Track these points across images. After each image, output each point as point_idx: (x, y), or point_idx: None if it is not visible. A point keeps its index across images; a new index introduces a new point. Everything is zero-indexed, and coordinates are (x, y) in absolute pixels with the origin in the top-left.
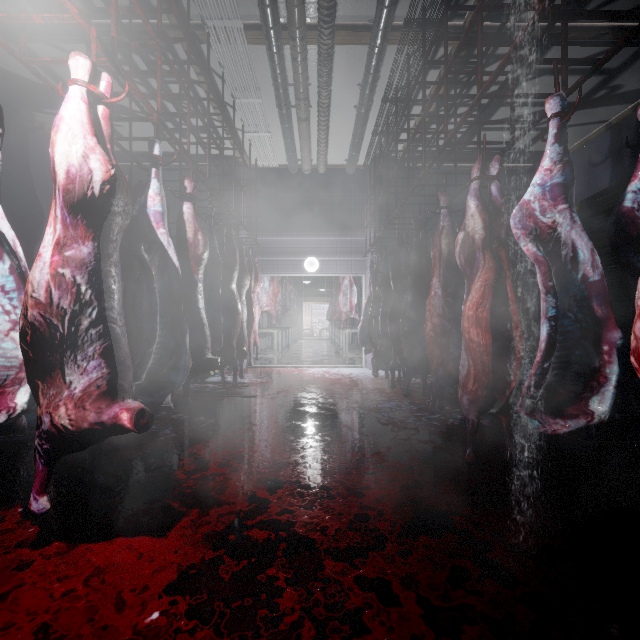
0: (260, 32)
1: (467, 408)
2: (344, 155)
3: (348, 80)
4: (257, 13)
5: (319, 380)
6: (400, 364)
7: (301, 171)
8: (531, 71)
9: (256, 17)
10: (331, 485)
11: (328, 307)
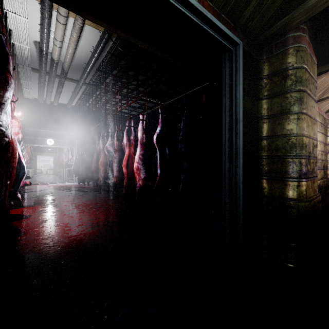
0: (38, 71)
1: (100, 182)
2: (66, 101)
3: (69, 86)
4: (37, 66)
5: (56, 186)
6: (87, 177)
7: (45, 102)
8: (125, 99)
9: (36, 67)
10: (69, 199)
11: (54, 158)
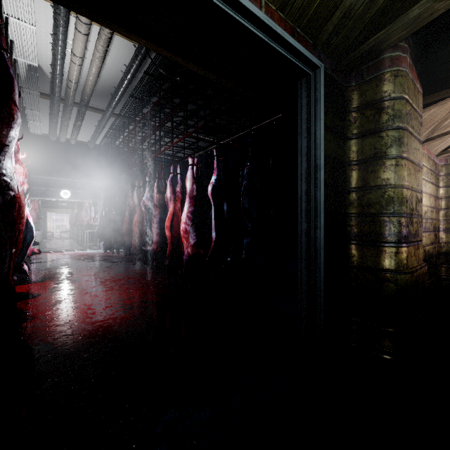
0: (49, 97)
1: (134, 249)
2: (87, 138)
3: (92, 118)
4: (48, 91)
5: (74, 255)
6: (117, 243)
7: (58, 140)
8: (168, 135)
9: (47, 91)
10: (92, 272)
11: (70, 216)
